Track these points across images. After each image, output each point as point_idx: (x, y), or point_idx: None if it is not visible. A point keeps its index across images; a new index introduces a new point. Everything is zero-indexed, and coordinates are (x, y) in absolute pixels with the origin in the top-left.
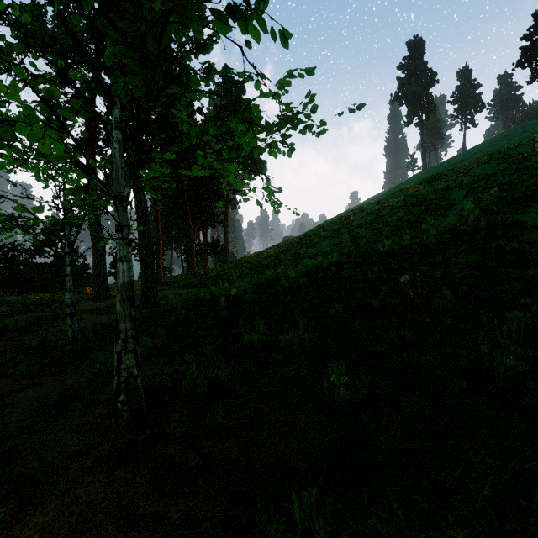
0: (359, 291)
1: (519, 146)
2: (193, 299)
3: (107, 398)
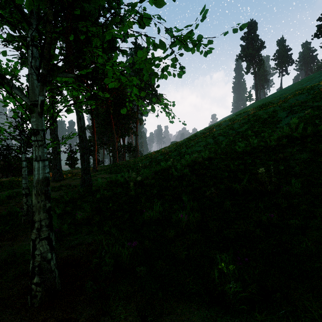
0: (225, 178)
1: (319, 84)
2: (114, 182)
3: None
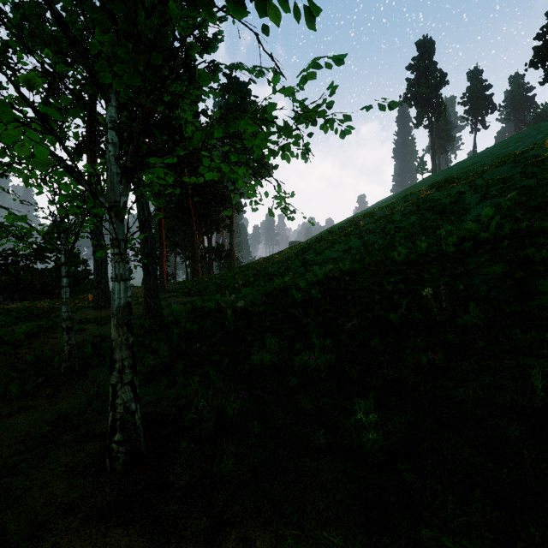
0: (375, 303)
1: (534, 149)
2: (198, 309)
3: (102, 429)
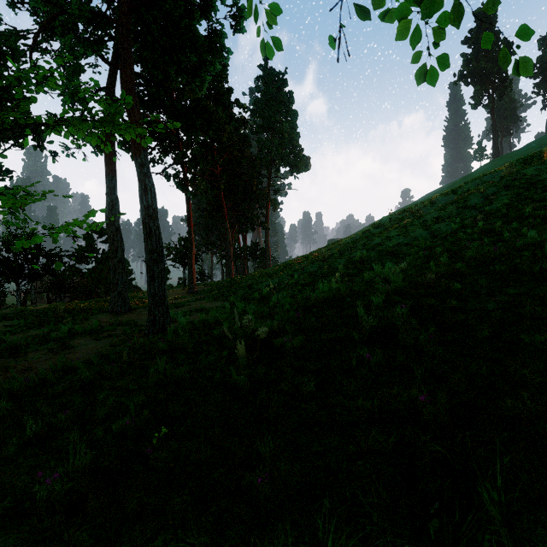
0: None
1: None
2: (210, 325)
3: None
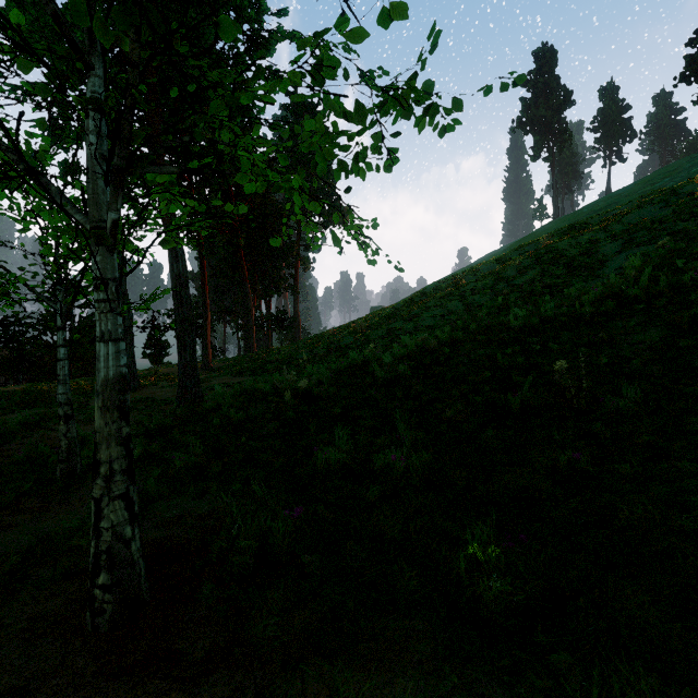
0: (485, 383)
1: (689, 184)
2: (249, 392)
3: None
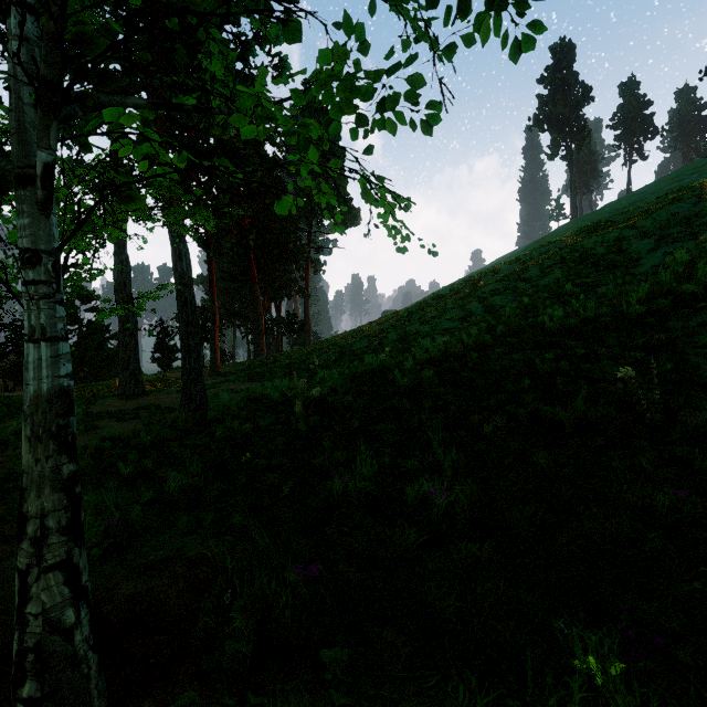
0: (524, 392)
1: None
2: (256, 400)
3: None
